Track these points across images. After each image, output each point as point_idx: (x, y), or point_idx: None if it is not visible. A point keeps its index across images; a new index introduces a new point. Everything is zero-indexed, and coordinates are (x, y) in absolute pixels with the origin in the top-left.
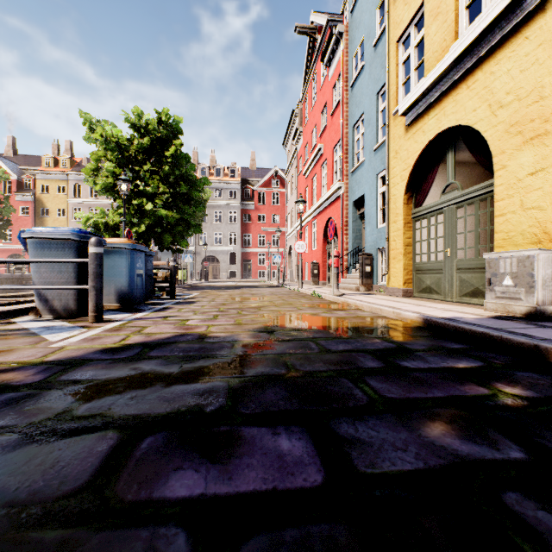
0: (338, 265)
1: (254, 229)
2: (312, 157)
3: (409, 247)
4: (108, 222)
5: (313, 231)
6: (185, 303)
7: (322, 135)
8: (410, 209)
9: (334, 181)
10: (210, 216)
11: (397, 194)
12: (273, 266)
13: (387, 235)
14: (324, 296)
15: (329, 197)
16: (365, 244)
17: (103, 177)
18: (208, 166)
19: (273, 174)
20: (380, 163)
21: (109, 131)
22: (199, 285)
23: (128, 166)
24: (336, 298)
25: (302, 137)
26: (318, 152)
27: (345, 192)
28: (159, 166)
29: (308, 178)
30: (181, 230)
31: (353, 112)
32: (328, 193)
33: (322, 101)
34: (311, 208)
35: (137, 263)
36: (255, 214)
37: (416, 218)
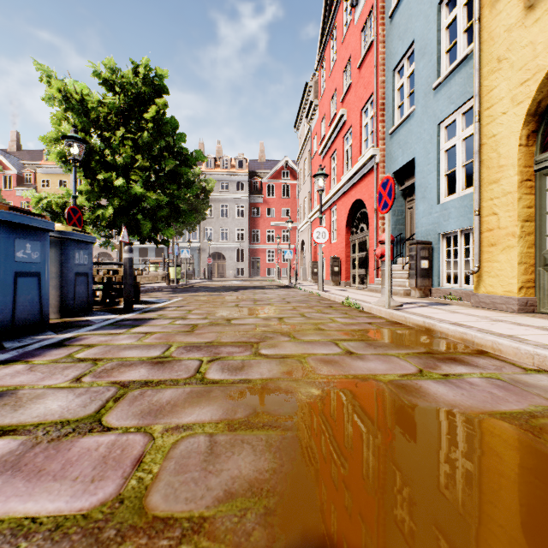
0: (392, 256)
1: (263, 224)
2: (331, 128)
3: (529, 222)
4: (70, 204)
5: (332, 220)
6: (128, 323)
7: (344, 99)
8: (532, 154)
9: (362, 152)
10: (216, 211)
11: (501, 132)
12: (283, 263)
13: (478, 205)
14: (368, 307)
15: (355, 172)
16: (415, 229)
17: (61, 144)
18: (214, 157)
19: (283, 165)
20: (447, 103)
21: (71, 87)
22: (198, 284)
23: (96, 133)
24: (400, 316)
25: (317, 112)
26: (340, 120)
27: (381, 162)
28: (136, 133)
29: (325, 158)
30: (165, 216)
31: (393, 50)
32: (354, 167)
33: (344, 56)
34: (330, 191)
35: (18, 250)
36: (264, 208)
37: (546, 169)
